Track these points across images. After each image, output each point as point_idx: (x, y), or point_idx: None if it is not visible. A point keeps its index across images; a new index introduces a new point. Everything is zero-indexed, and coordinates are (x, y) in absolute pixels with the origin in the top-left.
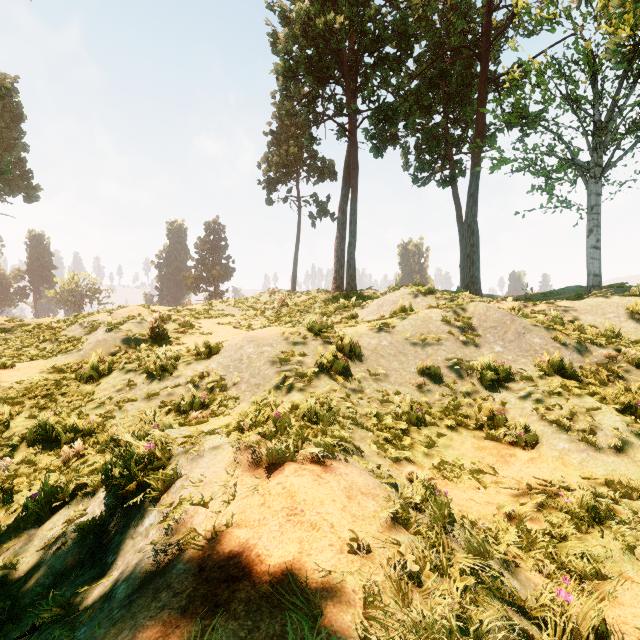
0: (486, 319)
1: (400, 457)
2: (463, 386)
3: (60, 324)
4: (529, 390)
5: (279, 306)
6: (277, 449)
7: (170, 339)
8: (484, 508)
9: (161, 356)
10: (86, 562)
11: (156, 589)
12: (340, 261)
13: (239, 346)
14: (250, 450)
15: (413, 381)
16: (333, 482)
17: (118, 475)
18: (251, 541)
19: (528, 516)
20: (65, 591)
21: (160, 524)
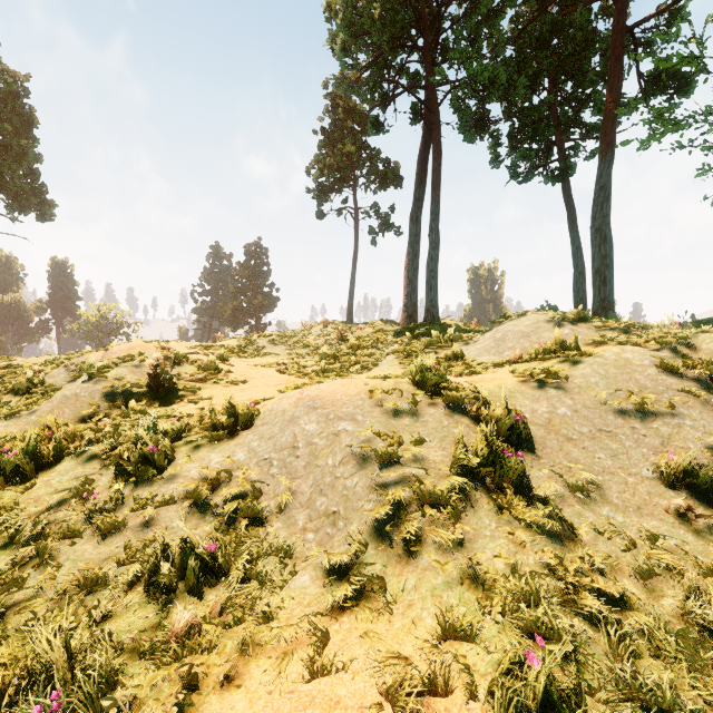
0: None
1: None
2: None
3: (46, 366)
4: None
5: (337, 341)
6: None
7: (181, 392)
8: None
9: (143, 435)
10: None
11: None
12: (412, 283)
13: (289, 417)
14: None
15: (660, 501)
16: None
17: None
18: None
19: None
20: None
21: None
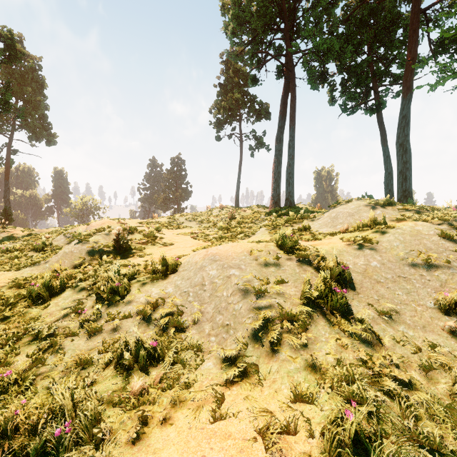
0: None
1: None
2: None
3: (52, 234)
4: None
5: (229, 218)
6: None
7: (133, 250)
8: None
9: (112, 276)
10: None
11: None
12: (277, 181)
13: (199, 266)
14: None
15: (438, 322)
16: None
17: None
18: None
19: None
20: None
21: None
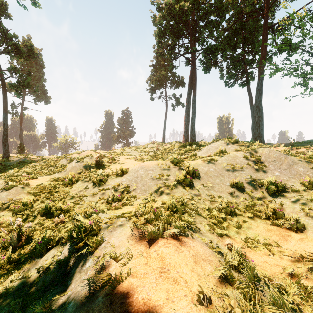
0: (269, 157)
1: (222, 233)
2: (256, 194)
3: (57, 158)
4: (297, 197)
5: (156, 150)
6: (154, 230)
7: (104, 166)
8: (274, 268)
9: (100, 175)
10: (59, 281)
11: (86, 311)
12: (187, 127)
13: (136, 170)
14: (140, 229)
15: (227, 190)
16: (186, 251)
17: (75, 236)
18: (139, 288)
19: (303, 275)
20: (48, 297)
21: (93, 268)
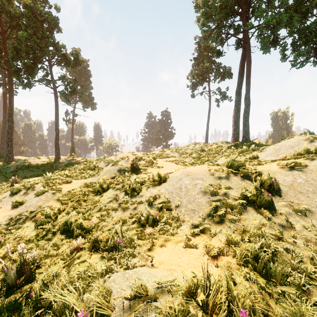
0: None
1: None
2: None
3: (97, 161)
4: None
5: (200, 151)
6: None
7: (141, 170)
8: None
9: (132, 182)
10: None
11: None
12: (236, 123)
13: (179, 178)
14: None
15: None
16: None
17: None
18: None
19: None
20: None
21: None
